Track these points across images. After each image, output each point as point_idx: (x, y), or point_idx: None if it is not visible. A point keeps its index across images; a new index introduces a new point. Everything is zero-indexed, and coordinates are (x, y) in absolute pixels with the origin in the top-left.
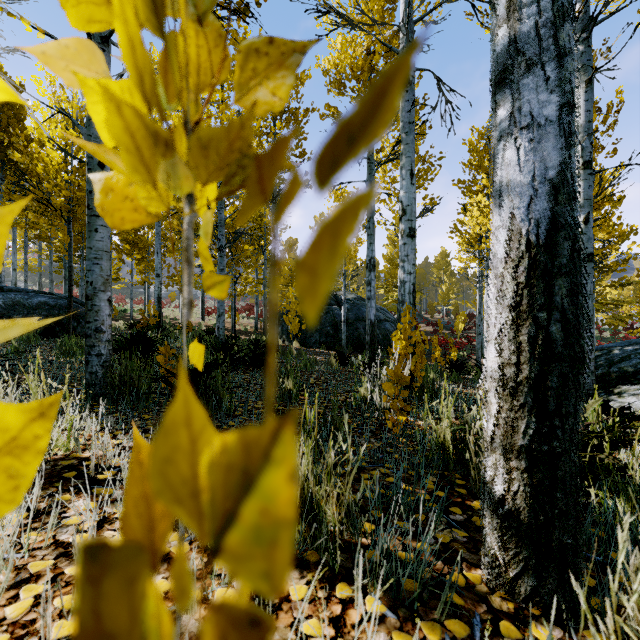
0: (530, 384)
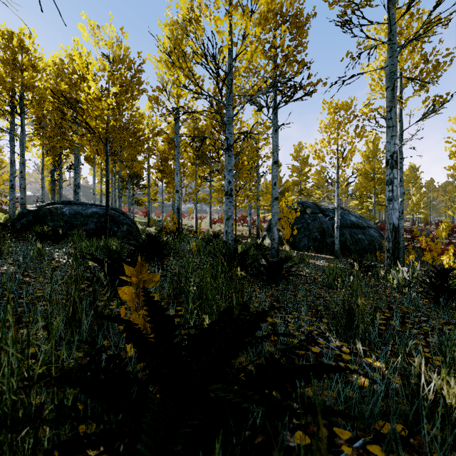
0: None
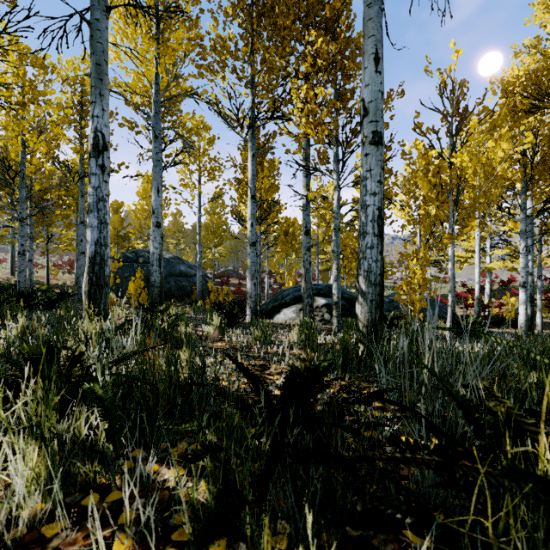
0: (88, 292)
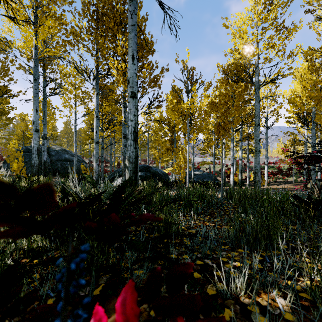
0: None
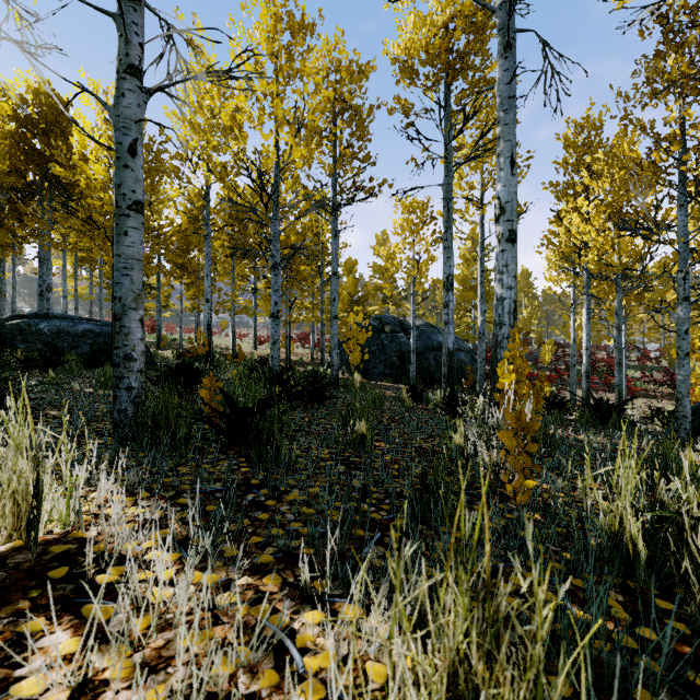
0: None
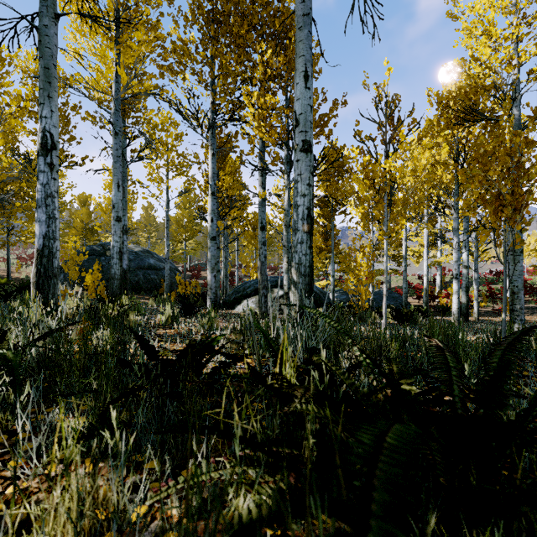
0: (36, 283)
